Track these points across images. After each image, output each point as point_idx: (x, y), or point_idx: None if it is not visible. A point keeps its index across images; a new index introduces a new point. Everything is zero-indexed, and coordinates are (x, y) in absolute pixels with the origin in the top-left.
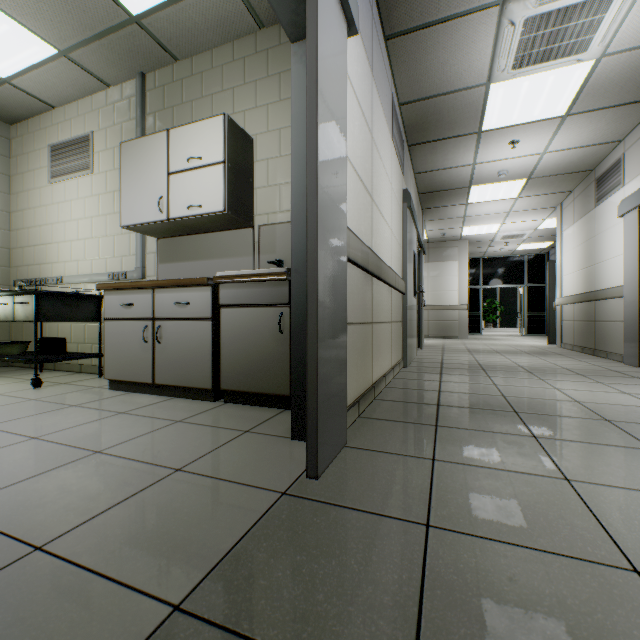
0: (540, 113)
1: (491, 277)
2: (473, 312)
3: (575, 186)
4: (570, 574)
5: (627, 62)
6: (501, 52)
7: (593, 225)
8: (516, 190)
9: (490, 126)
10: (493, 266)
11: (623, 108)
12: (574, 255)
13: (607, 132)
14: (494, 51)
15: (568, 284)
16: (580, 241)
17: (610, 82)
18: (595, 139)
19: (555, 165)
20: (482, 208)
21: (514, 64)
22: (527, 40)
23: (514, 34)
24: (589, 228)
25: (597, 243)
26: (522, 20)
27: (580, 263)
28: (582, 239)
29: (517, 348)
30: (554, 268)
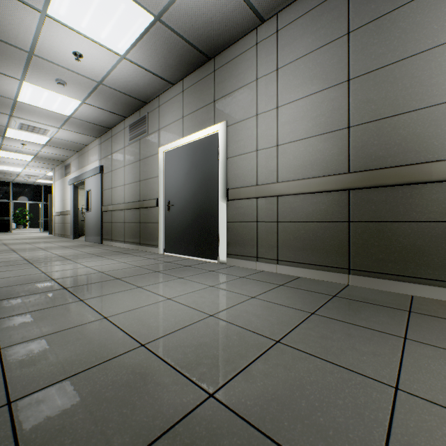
0: (34, 141)
1: (20, 195)
2: (5, 217)
3: (59, 164)
4: (11, 258)
5: (62, 141)
6: (12, 124)
7: (65, 184)
8: (30, 158)
9: (10, 136)
10: (21, 189)
11: (67, 150)
12: (59, 194)
13: (64, 153)
14: (9, 122)
15: (58, 206)
16: (61, 189)
17: (59, 143)
18: (61, 154)
19: (47, 156)
20: (10, 160)
21: (19, 128)
22: (23, 126)
23: (17, 123)
24: (64, 185)
25: (66, 192)
26: (20, 122)
27: (61, 198)
28: (62, 188)
29: (31, 237)
30: (53, 198)
